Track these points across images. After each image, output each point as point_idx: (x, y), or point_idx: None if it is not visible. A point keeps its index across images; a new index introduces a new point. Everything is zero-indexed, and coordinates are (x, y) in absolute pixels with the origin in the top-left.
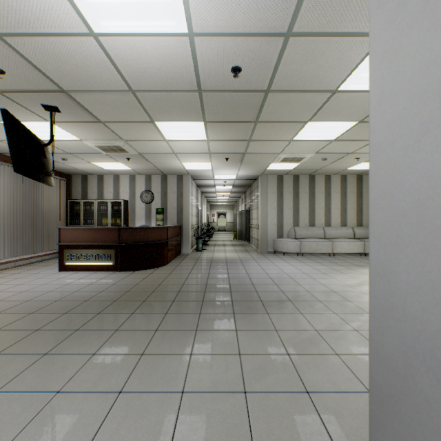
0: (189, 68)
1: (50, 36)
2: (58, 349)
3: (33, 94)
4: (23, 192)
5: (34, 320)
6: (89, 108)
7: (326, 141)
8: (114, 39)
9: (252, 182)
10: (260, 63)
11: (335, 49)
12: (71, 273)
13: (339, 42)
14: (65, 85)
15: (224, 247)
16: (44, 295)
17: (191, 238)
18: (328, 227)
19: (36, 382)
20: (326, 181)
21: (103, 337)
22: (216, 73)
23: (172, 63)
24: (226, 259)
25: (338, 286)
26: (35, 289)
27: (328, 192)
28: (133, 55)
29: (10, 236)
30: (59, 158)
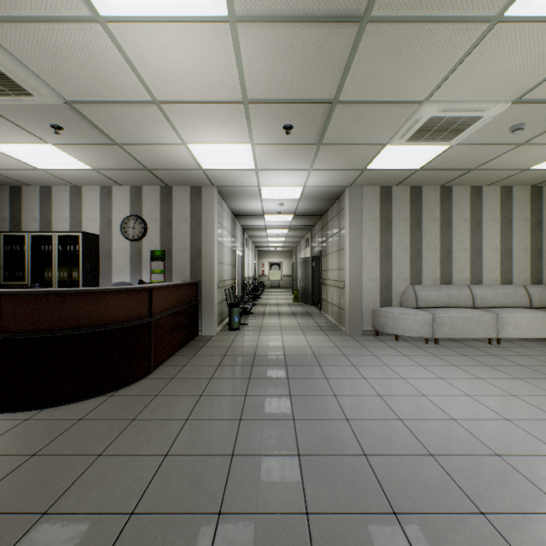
0: None
1: None
2: None
3: None
4: None
5: None
6: None
7: None
8: None
9: (328, 205)
10: None
11: None
12: None
13: None
14: None
15: (280, 319)
16: None
17: (220, 304)
18: (478, 285)
19: None
20: (474, 198)
21: None
22: None
23: None
24: (284, 354)
25: None
26: None
27: (476, 219)
28: None
29: None
30: None
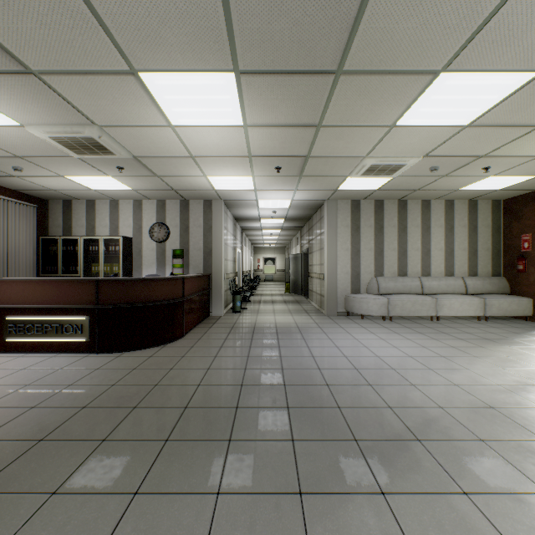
0: None
1: None
2: None
3: None
4: None
5: None
6: None
7: (452, 128)
8: None
9: (313, 212)
10: None
11: None
12: (12, 358)
13: None
14: None
15: (273, 306)
16: None
17: (226, 292)
18: (426, 276)
19: None
20: (424, 209)
21: None
22: None
23: None
24: (276, 327)
25: (491, 392)
26: None
27: (426, 226)
28: None
29: None
30: (9, 167)
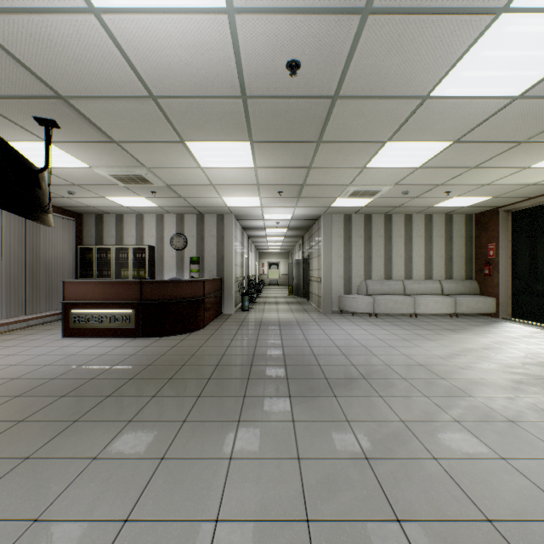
0: (229, 63)
1: (34, 14)
2: (45, 450)
3: (20, 101)
4: (19, 235)
5: (19, 407)
6: (98, 122)
7: (409, 169)
8: (123, 18)
9: (312, 223)
10: (326, 55)
11: (431, 34)
12: (78, 340)
13: (437, 22)
14: (62, 89)
15: (277, 306)
16: (39, 371)
17: (235, 294)
18: (409, 280)
19: (6, 503)
20: (407, 222)
21: (109, 433)
22: (266, 70)
23: (206, 55)
24: (279, 321)
25: (426, 358)
26: (28, 362)
27: (408, 236)
28: (151, 43)
29: (1, 292)
30: (65, 191)
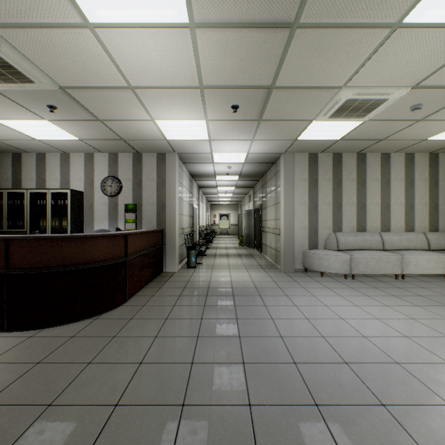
0: None
1: None
2: None
3: None
4: None
5: None
6: None
7: None
8: None
9: (267, 168)
10: None
11: None
12: None
13: None
14: None
15: (228, 260)
16: None
17: (180, 247)
18: (387, 232)
19: None
20: (384, 163)
21: None
22: None
23: None
24: (232, 287)
25: None
26: None
27: (386, 179)
28: None
29: None
30: None
